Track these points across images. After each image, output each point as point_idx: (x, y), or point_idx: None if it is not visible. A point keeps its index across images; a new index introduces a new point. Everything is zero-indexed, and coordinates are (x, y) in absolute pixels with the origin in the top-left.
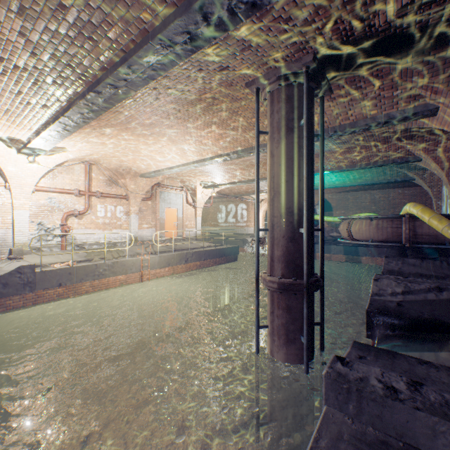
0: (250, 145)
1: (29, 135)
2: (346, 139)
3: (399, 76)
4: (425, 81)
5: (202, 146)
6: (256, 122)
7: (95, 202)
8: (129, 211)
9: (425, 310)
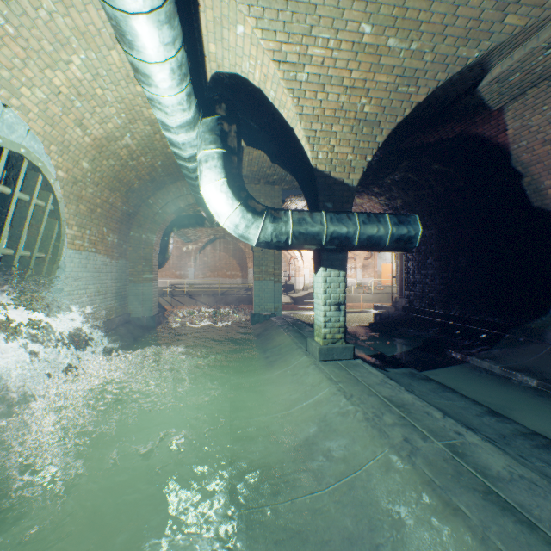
0: None
1: None
2: None
3: None
4: None
5: None
6: None
7: None
8: (356, 267)
9: None
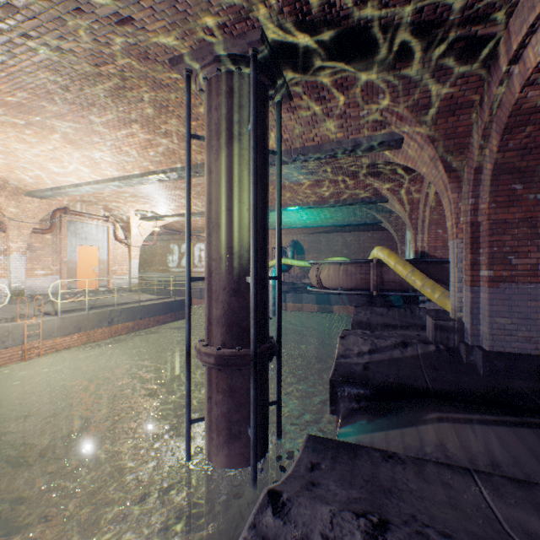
0: (195, 162)
1: None
2: (315, 168)
3: (365, 90)
4: (391, 102)
5: (124, 155)
6: (187, 120)
7: None
8: (8, 248)
9: (391, 372)
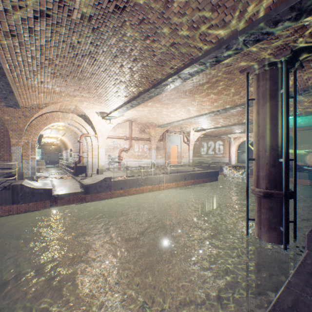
0: (235, 104)
1: (111, 110)
2: None
3: None
4: None
5: (201, 107)
6: (247, 93)
7: (134, 143)
8: (151, 148)
9: None
